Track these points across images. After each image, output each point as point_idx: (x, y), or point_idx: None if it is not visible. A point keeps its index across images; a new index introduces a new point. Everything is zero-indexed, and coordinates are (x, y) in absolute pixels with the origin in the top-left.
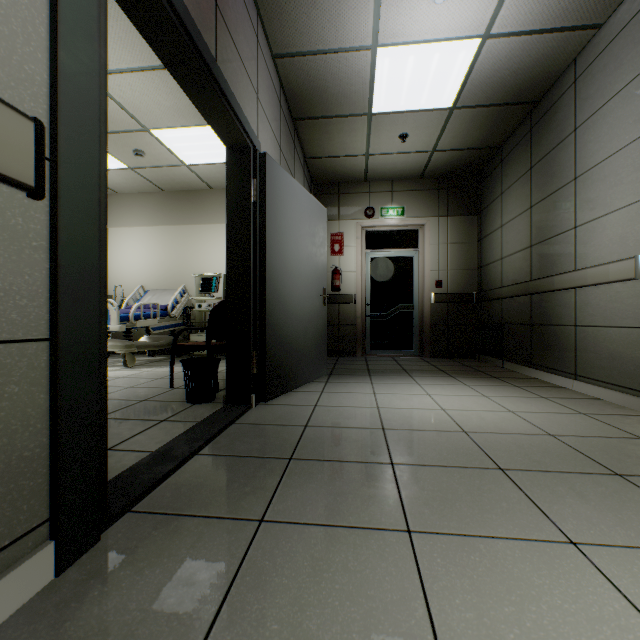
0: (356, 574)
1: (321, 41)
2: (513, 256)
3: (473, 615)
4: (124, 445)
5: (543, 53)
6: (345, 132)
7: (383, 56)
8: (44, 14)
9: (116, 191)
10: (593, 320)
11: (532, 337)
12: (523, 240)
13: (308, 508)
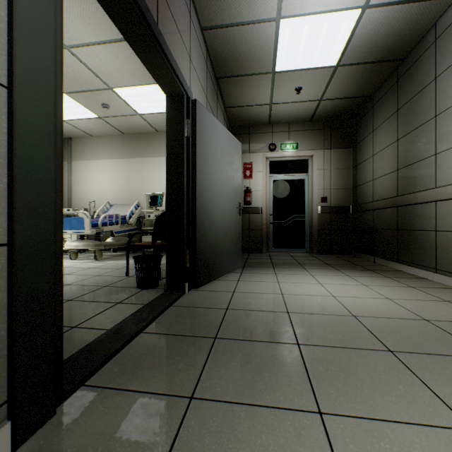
0: None
1: (238, 15)
2: (382, 178)
3: None
4: (87, 323)
5: (410, 19)
6: (255, 87)
7: (285, 26)
8: None
9: (90, 134)
10: (451, 226)
11: (398, 239)
12: (391, 165)
13: (231, 386)
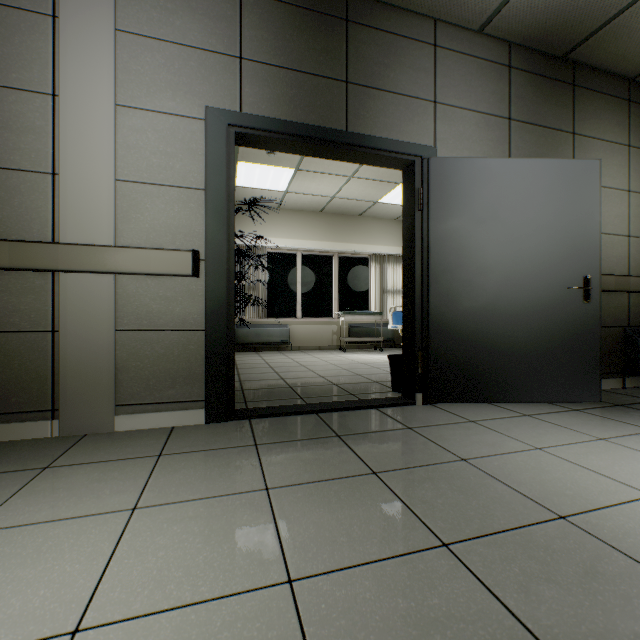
0: (218, 476)
1: None
2: None
3: (191, 514)
4: (309, 398)
5: None
6: None
7: None
8: (204, 205)
9: None
10: None
11: None
12: None
13: (275, 453)
